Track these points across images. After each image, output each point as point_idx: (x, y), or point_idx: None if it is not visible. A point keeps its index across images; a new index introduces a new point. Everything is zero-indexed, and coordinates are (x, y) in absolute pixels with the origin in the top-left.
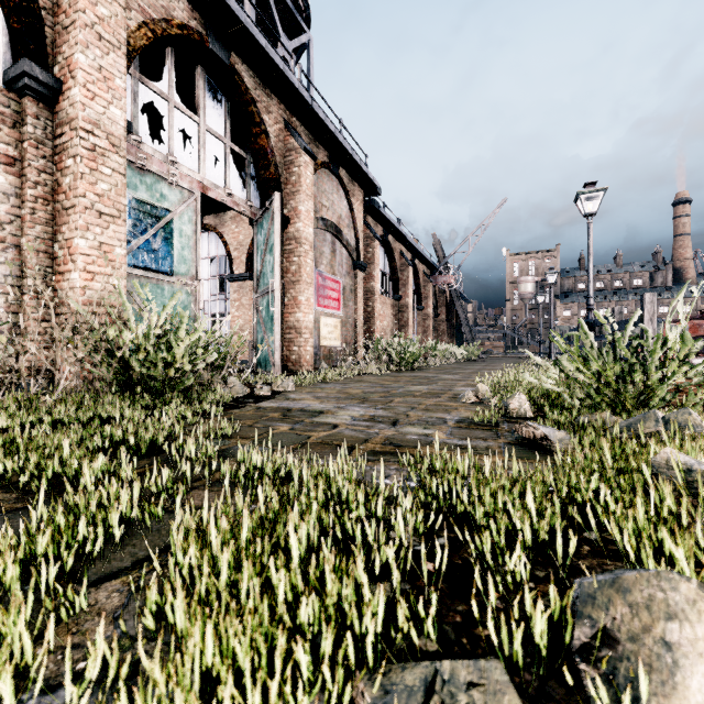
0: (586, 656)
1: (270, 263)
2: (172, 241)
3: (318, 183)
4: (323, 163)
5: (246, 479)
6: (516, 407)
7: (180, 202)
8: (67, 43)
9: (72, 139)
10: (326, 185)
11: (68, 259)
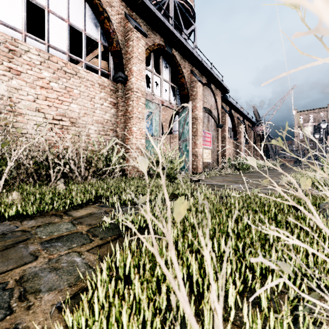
0: (320, 212)
1: (186, 129)
2: (152, 123)
3: (202, 92)
4: (205, 83)
5: (228, 196)
6: None
7: (155, 109)
8: (130, 64)
9: (131, 95)
10: (205, 93)
11: (130, 134)
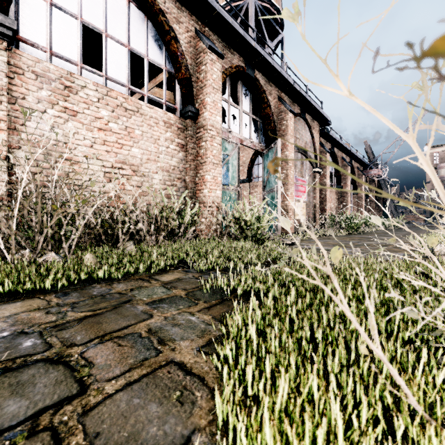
0: None
1: (273, 176)
2: (229, 169)
3: (294, 126)
4: (297, 114)
5: None
6: (438, 250)
7: (232, 150)
8: (202, 94)
9: (204, 134)
10: (298, 126)
11: (202, 184)
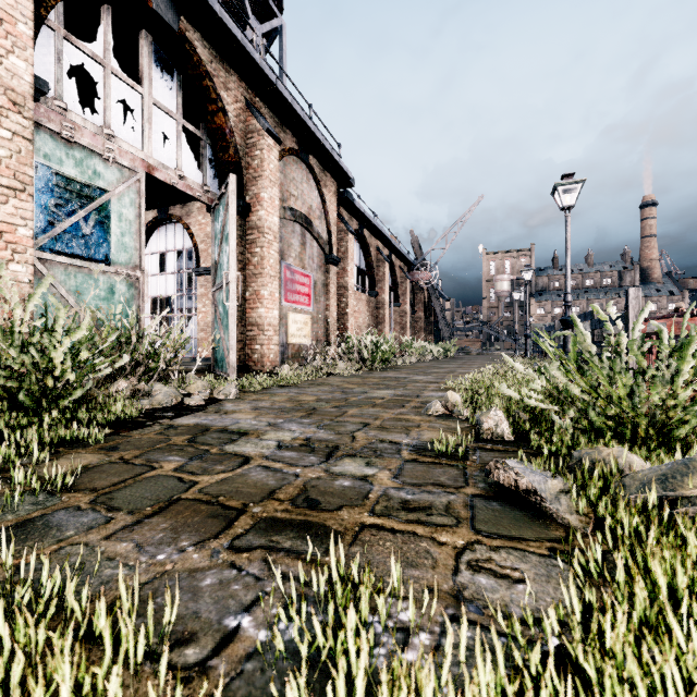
0: None
1: (226, 253)
2: (108, 225)
3: (285, 170)
4: (291, 149)
5: None
6: (491, 427)
7: (120, 182)
8: None
9: None
10: (294, 173)
11: None
